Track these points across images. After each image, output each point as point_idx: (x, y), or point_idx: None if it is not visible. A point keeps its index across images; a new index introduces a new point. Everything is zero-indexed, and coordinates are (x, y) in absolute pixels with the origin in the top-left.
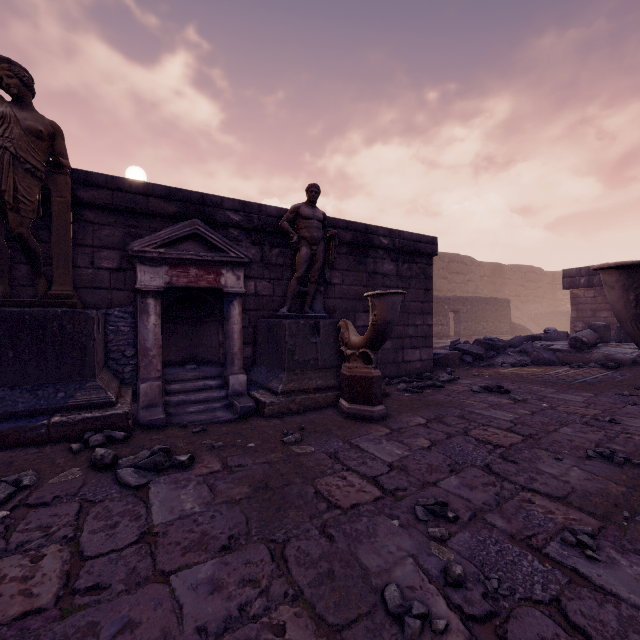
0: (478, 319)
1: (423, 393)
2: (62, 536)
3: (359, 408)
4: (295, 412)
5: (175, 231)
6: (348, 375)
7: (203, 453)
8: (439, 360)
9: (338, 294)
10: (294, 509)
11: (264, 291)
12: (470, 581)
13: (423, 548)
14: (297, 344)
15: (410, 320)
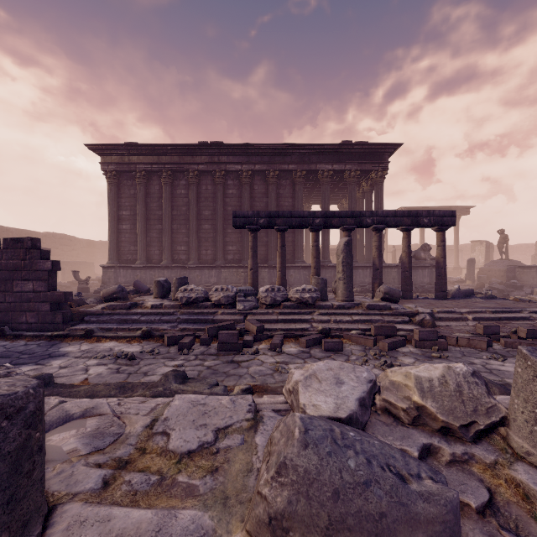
0: None
1: None
2: None
3: None
4: None
5: None
6: None
7: None
8: None
9: None
10: None
11: None
12: None
13: None
14: None
15: None
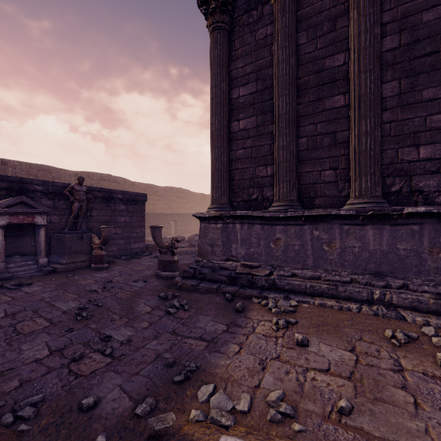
0: (187, 225)
1: (130, 260)
2: (2, 296)
3: (98, 266)
4: (71, 270)
5: (13, 201)
6: (94, 255)
7: (35, 282)
8: (151, 247)
9: (96, 220)
10: (70, 286)
11: (55, 220)
12: (108, 287)
13: (101, 286)
14: (73, 244)
15: (134, 230)
